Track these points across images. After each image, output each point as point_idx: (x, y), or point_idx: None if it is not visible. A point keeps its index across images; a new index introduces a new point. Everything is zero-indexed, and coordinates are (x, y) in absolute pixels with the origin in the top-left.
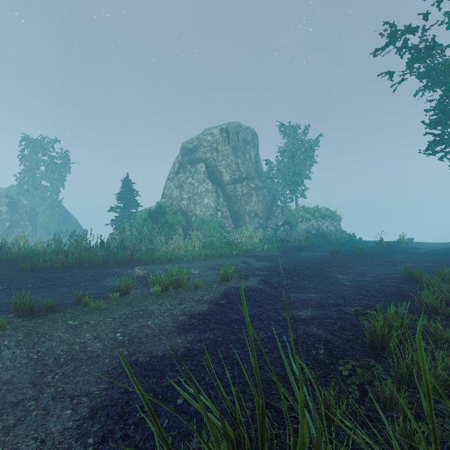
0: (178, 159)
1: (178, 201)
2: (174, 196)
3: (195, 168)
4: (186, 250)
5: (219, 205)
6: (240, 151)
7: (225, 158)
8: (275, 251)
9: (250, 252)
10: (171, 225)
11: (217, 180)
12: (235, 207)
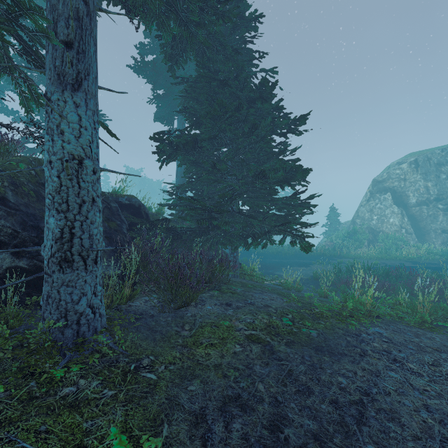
0: (370, 190)
1: (369, 221)
2: (365, 217)
3: (383, 197)
4: (367, 254)
5: (403, 224)
6: (429, 176)
7: (412, 185)
8: (438, 261)
9: (411, 259)
10: (360, 240)
11: (403, 203)
12: (420, 224)
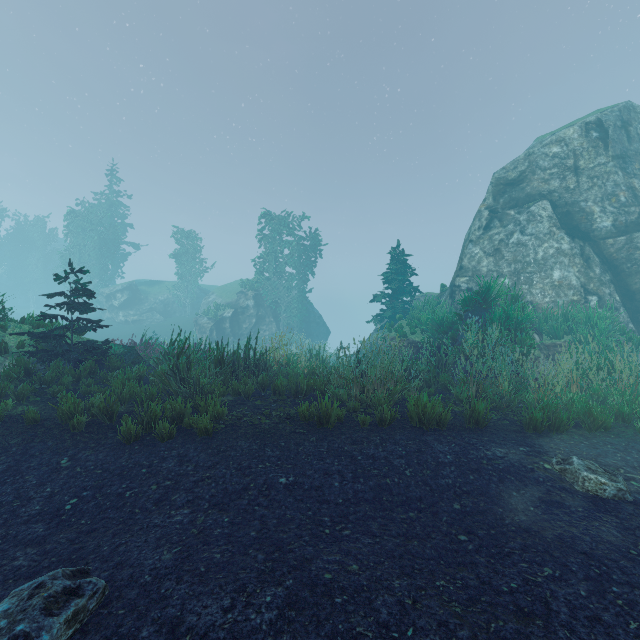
0: (487, 204)
1: (493, 279)
2: (482, 271)
3: (528, 213)
4: (596, 390)
5: (590, 282)
6: (635, 161)
7: (597, 182)
8: None
9: None
10: (519, 326)
11: (579, 230)
12: (631, 285)
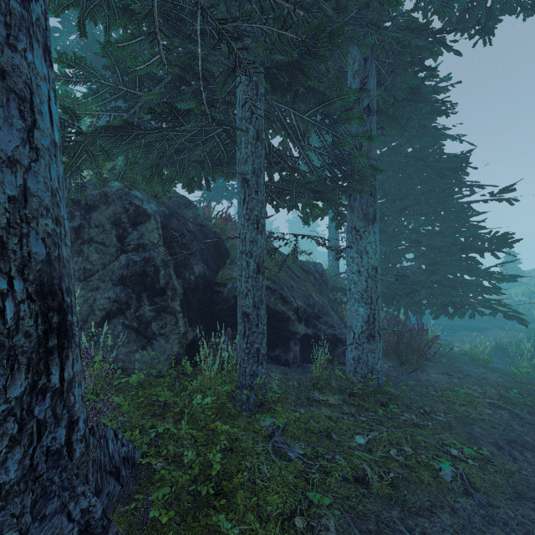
0: None
1: None
2: None
3: None
4: None
5: None
6: None
7: None
8: None
9: None
10: None
11: None
12: None
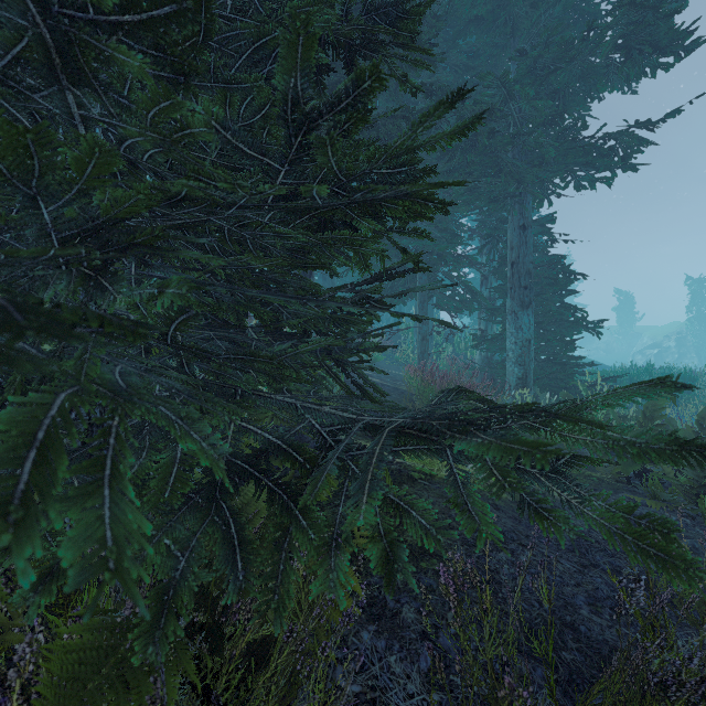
0: None
1: None
2: None
3: None
4: None
5: None
6: None
7: None
8: None
9: None
10: None
11: None
12: None
